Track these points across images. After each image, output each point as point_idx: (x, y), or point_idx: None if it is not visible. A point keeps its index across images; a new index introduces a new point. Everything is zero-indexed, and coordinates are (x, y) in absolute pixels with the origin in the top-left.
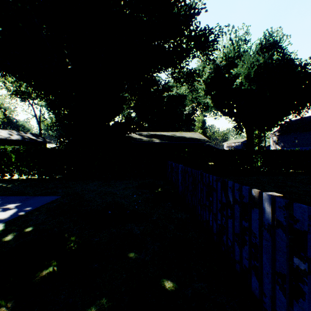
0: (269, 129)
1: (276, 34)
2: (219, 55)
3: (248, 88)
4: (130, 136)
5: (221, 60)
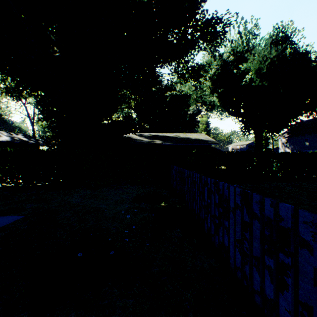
0: (279, 130)
1: (286, 29)
2: (227, 49)
3: (259, 85)
4: (129, 137)
5: (228, 56)
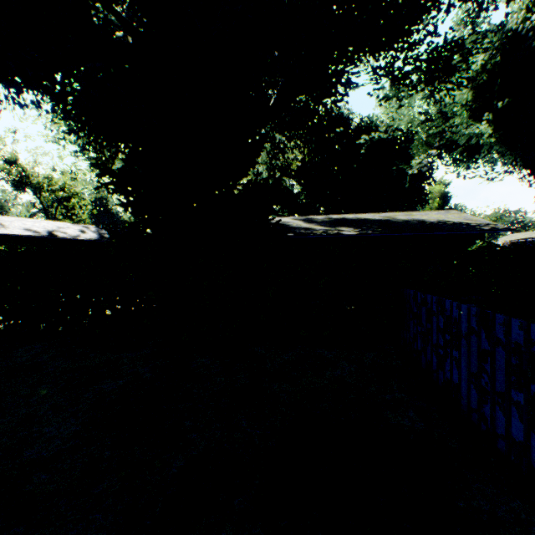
0: None
1: None
2: (518, 4)
3: None
4: (285, 225)
5: (522, 19)
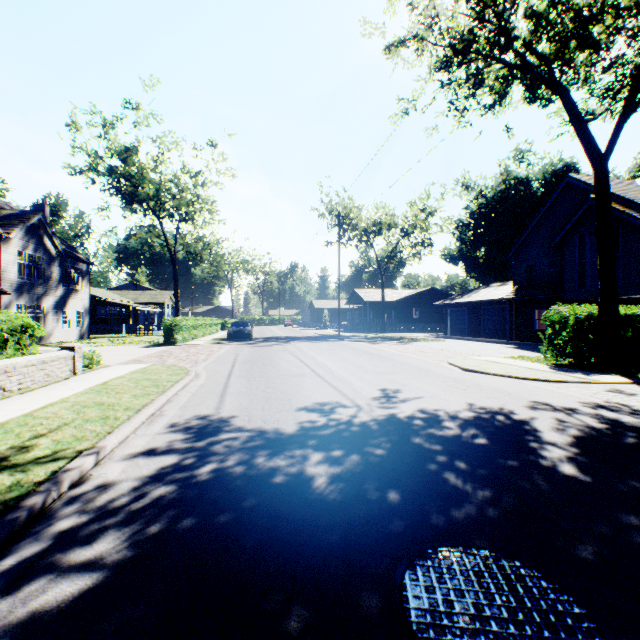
0: None
1: None
2: None
3: None
4: None
5: None
